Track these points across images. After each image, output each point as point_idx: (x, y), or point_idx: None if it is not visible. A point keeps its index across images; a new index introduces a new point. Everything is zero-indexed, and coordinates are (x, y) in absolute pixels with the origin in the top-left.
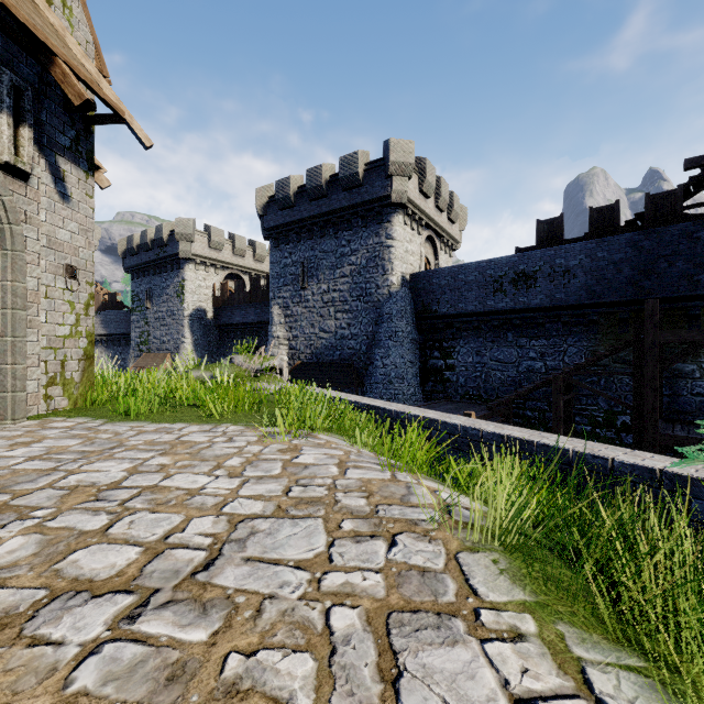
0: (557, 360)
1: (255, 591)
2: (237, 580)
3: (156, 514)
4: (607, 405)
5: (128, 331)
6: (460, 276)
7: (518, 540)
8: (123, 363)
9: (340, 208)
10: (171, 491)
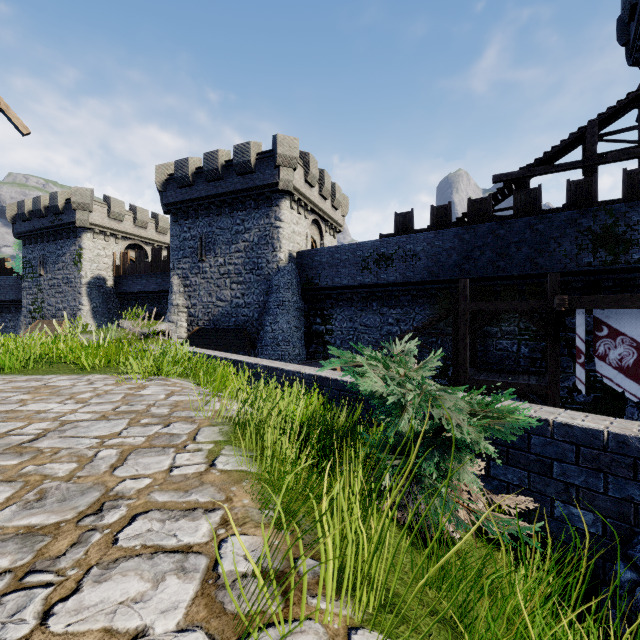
0: (408, 325)
1: (59, 447)
2: (49, 444)
3: (6, 423)
4: (442, 359)
5: (18, 298)
6: (336, 255)
7: (240, 418)
8: (13, 331)
9: (235, 190)
10: (23, 412)
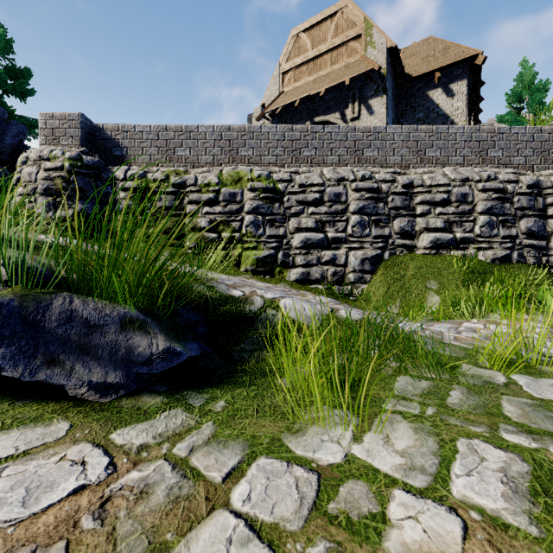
0: None
1: None
2: None
3: None
4: None
5: None
6: None
7: None
8: None
9: None
10: None
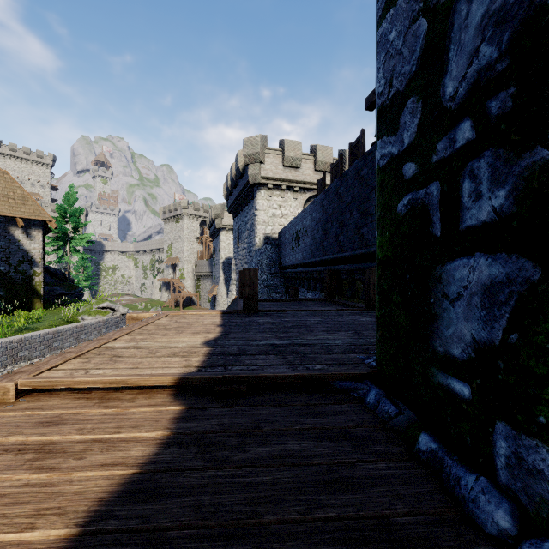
0: None
1: None
2: None
3: None
4: None
5: None
6: (285, 235)
7: None
8: None
9: (240, 191)
10: None
